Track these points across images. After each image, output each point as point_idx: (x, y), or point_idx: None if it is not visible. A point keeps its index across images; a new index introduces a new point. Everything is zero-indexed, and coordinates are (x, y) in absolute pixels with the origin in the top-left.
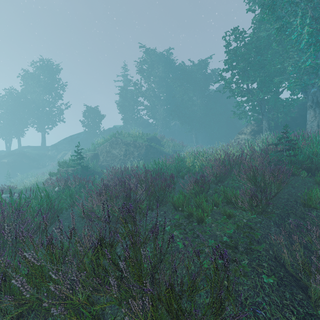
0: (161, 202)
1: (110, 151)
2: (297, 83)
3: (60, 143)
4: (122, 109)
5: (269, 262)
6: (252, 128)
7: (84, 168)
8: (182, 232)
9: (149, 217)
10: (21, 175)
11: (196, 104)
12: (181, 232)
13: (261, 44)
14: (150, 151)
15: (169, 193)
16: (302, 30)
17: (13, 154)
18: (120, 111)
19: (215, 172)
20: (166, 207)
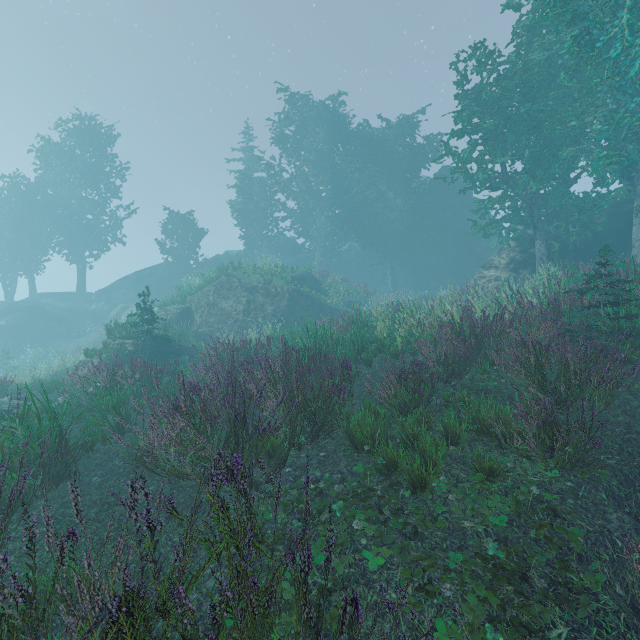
0: (320, 428)
1: (215, 303)
2: (612, 158)
3: (116, 286)
4: (242, 218)
5: (633, 637)
6: (512, 255)
7: (158, 340)
8: (373, 517)
9: (292, 466)
10: (33, 352)
11: (394, 208)
12: (370, 517)
13: (534, 77)
14: (299, 303)
15: (339, 407)
16: (633, 37)
17: (19, 310)
18: (238, 221)
19: (443, 353)
20: (332, 440)
